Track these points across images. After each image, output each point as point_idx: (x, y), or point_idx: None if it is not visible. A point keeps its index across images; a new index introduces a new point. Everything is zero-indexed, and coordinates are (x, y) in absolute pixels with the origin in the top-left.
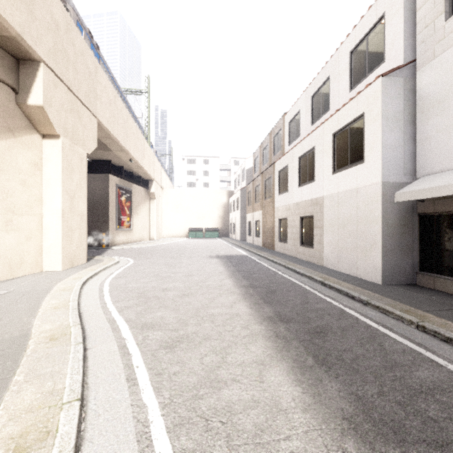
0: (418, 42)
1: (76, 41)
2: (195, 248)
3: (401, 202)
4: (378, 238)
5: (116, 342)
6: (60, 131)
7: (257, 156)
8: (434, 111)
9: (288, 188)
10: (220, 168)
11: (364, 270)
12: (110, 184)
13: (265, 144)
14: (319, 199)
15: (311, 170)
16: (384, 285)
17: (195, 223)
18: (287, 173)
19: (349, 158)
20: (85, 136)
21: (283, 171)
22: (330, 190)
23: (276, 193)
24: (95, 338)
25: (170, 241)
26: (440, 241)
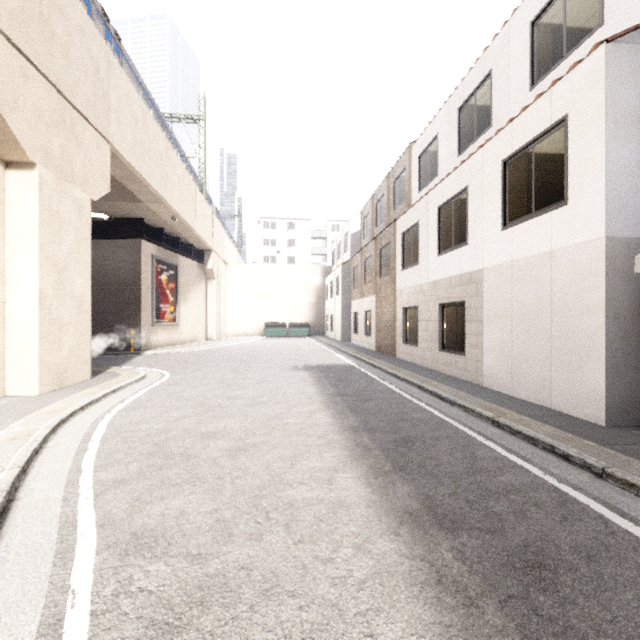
0: None
1: (70, 10)
2: (272, 352)
3: None
4: (598, 340)
5: (45, 604)
6: (36, 156)
7: (368, 213)
8: None
9: (419, 259)
10: (312, 235)
11: (566, 396)
12: (142, 255)
13: (379, 194)
14: (475, 274)
15: (459, 226)
16: (612, 427)
17: (275, 315)
18: (416, 234)
19: (534, 201)
20: (88, 171)
21: (410, 232)
22: (496, 257)
23: (398, 267)
24: (1, 589)
25: (237, 341)
26: None
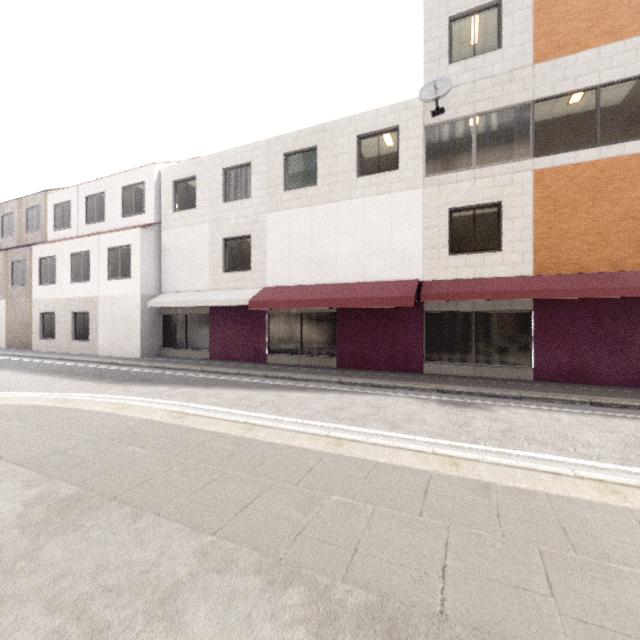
0: (162, 214)
1: None
2: None
3: (153, 307)
4: (139, 329)
5: None
6: None
7: None
8: (169, 258)
9: (56, 281)
10: None
11: (131, 351)
12: None
13: (8, 210)
14: (95, 299)
15: (86, 270)
16: (142, 358)
17: None
18: (54, 263)
19: (121, 272)
20: None
21: (48, 260)
22: (105, 292)
23: (36, 283)
24: None
25: None
26: (171, 330)
